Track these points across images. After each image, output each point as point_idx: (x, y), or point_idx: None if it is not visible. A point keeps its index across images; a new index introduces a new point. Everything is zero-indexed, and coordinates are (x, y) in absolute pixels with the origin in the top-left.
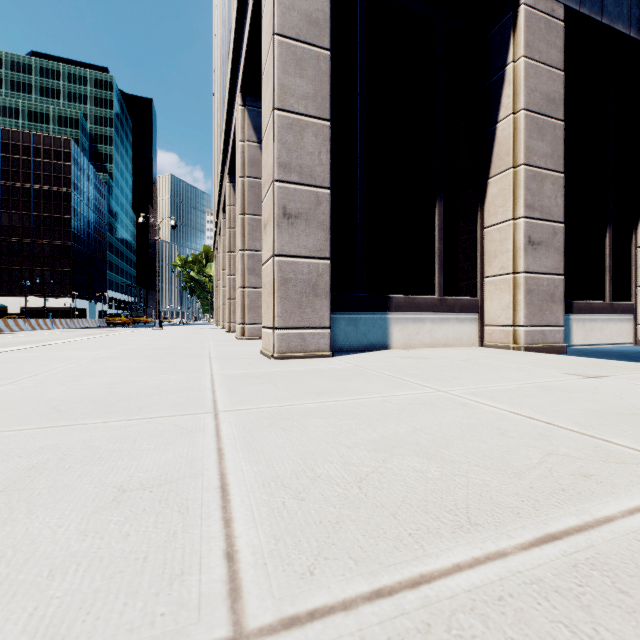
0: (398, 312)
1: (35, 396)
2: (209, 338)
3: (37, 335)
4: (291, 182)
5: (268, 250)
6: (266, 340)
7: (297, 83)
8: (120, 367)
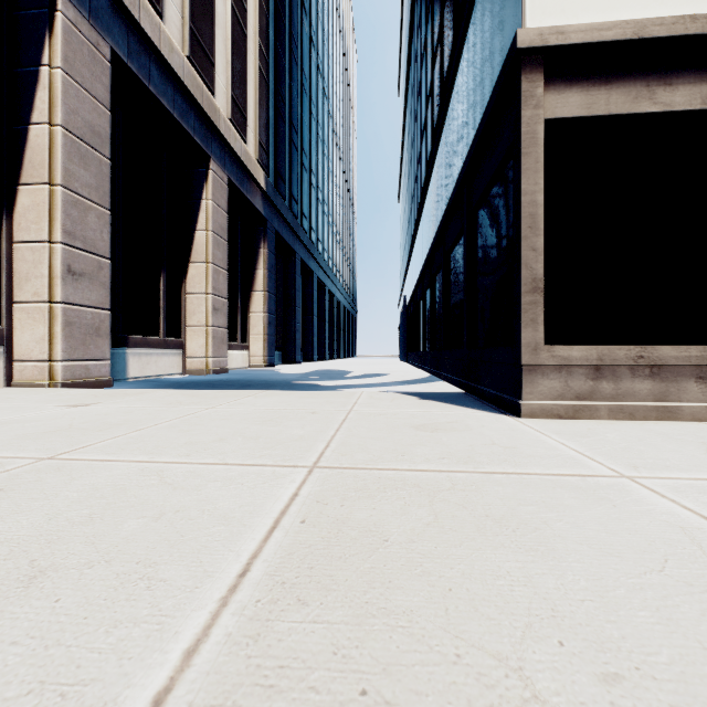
0: None
1: None
2: None
3: None
4: None
5: None
6: None
7: None
8: None
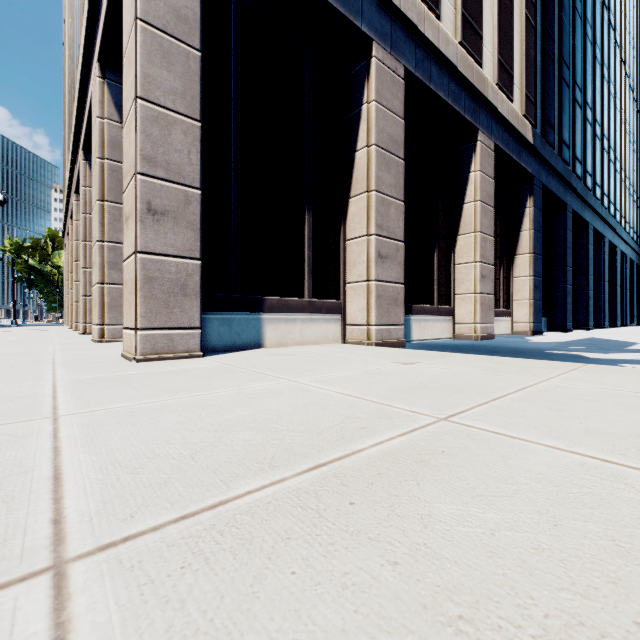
0: (271, 313)
1: None
2: (55, 341)
3: None
4: (157, 177)
5: (130, 246)
6: (128, 342)
7: (164, 76)
8: None
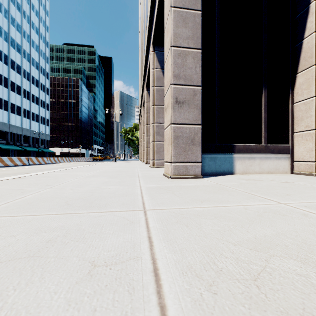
0: (239, 153)
1: (59, 195)
2: (137, 167)
3: (65, 164)
4: (180, 84)
5: (167, 121)
6: (166, 168)
7: (183, 31)
8: (97, 181)
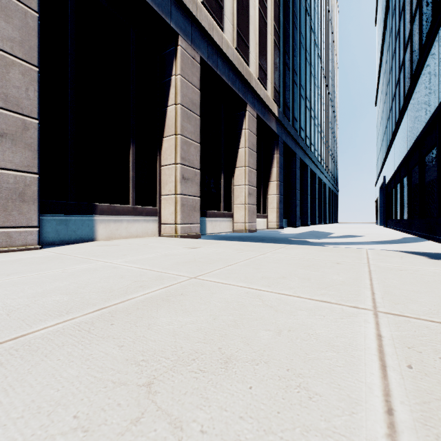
0: (103, 215)
1: None
2: None
3: None
4: None
5: None
6: None
7: (2, 25)
8: None
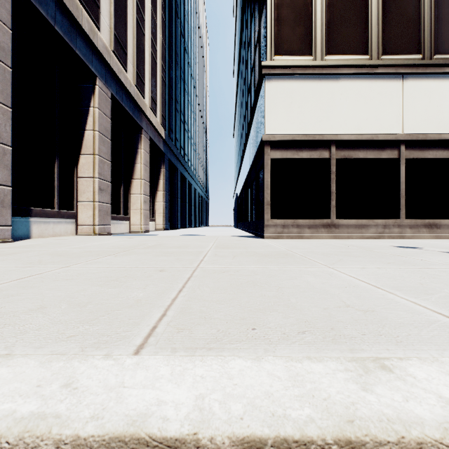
0: (36, 217)
1: None
2: None
3: None
4: None
5: None
6: None
7: None
8: None
